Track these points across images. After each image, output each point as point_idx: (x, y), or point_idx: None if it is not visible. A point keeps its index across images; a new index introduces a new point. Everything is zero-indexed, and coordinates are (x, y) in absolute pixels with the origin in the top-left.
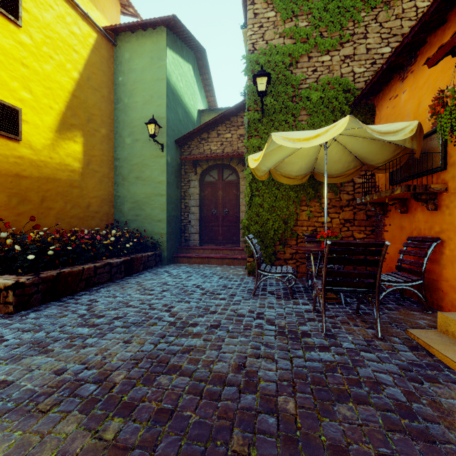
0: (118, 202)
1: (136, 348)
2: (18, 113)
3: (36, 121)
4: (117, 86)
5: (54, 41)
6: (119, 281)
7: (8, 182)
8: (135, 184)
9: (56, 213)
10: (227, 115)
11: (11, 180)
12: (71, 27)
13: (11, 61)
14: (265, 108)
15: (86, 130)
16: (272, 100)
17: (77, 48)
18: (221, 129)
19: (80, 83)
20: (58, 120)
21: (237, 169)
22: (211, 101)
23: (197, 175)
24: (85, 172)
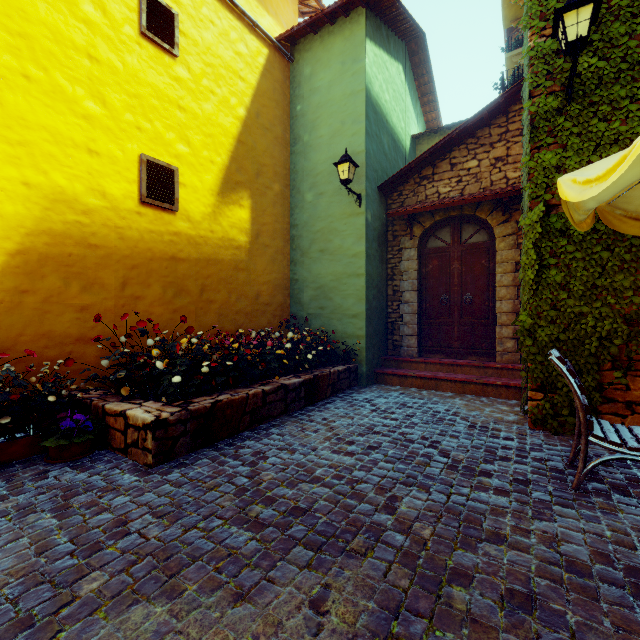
0: (296, 289)
1: None
2: (173, 174)
3: (195, 183)
4: (294, 120)
5: (216, 70)
6: (297, 415)
7: (163, 268)
8: (319, 260)
9: (218, 307)
10: (471, 126)
11: (166, 265)
12: (236, 46)
13: (166, 106)
14: (574, 82)
15: (255, 188)
16: (593, 60)
17: (243, 73)
18: (457, 155)
19: (247, 123)
20: (221, 178)
21: (490, 221)
22: (431, 119)
23: (414, 239)
24: (253, 247)
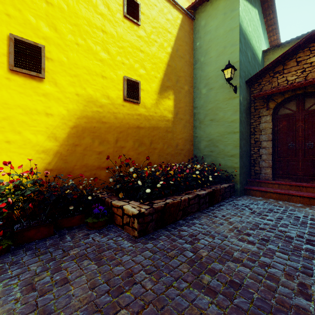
0: (196, 141)
1: None
2: (138, 85)
3: (147, 88)
4: (195, 51)
5: (157, 29)
6: (206, 212)
7: (133, 132)
8: (210, 125)
9: (158, 151)
10: (314, 34)
11: (135, 131)
12: (167, 16)
13: (134, 51)
14: None
15: (175, 89)
16: None
17: (170, 30)
18: (302, 55)
19: (172, 55)
20: (159, 85)
21: None
22: (273, 40)
23: (269, 110)
24: (174, 120)
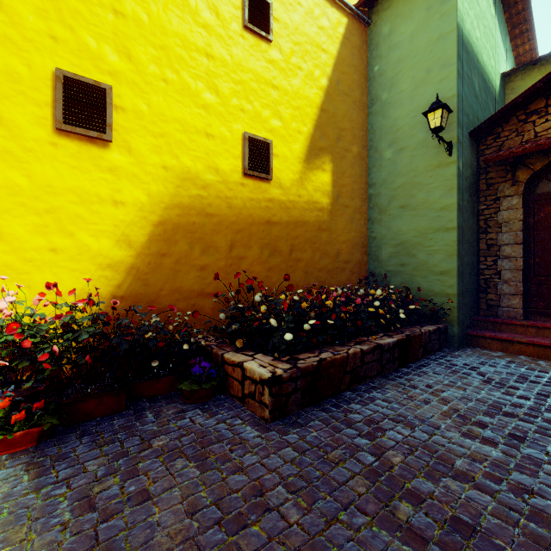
0: (373, 246)
1: None
2: (268, 147)
3: (285, 153)
4: (371, 81)
5: (302, 47)
6: (394, 378)
7: (260, 231)
8: (399, 216)
9: (304, 265)
10: None
11: (263, 229)
12: (319, 21)
13: (262, 87)
14: None
15: (335, 152)
16: None
17: (325, 46)
18: None
19: (328, 92)
20: (306, 146)
21: None
22: (522, 53)
23: (518, 185)
24: (333, 208)
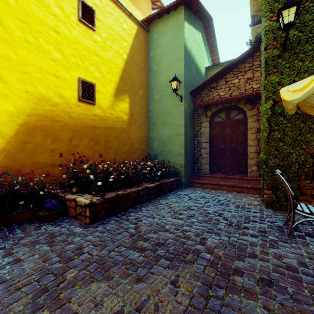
0: (150, 141)
1: (186, 299)
2: (93, 87)
3: (103, 90)
4: (149, 60)
5: (113, 36)
6: (153, 201)
7: (89, 131)
8: (161, 127)
9: (114, 150)
10: (235, 63)
11: (90, 130)
12: (122, 25)
13: (90, 54)
14: (286, 43)
15: (131, 93)
16: (296, 32)
17: (125, 38)
18: (228, 77)
19: (127, 62)
20: (115, 88)
21: (244, 108)
22: (214, 59)
23: (207, 117)
24: (130, 121)
